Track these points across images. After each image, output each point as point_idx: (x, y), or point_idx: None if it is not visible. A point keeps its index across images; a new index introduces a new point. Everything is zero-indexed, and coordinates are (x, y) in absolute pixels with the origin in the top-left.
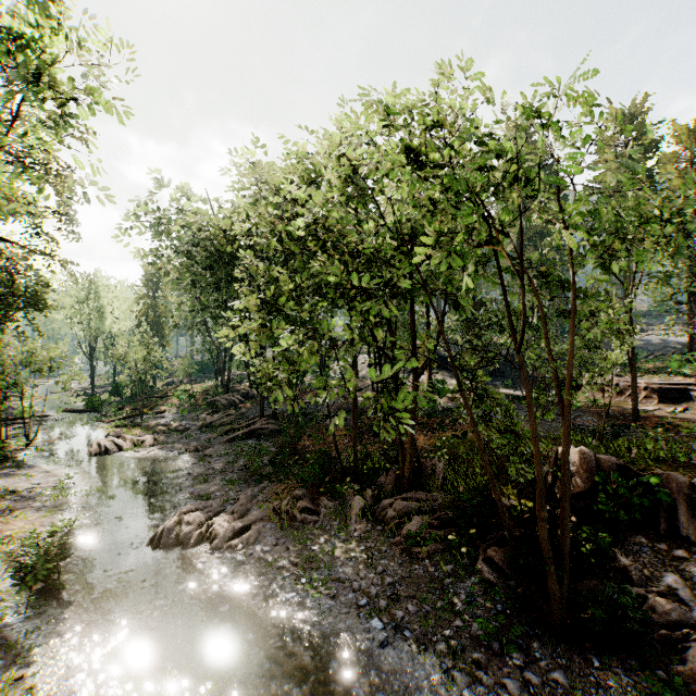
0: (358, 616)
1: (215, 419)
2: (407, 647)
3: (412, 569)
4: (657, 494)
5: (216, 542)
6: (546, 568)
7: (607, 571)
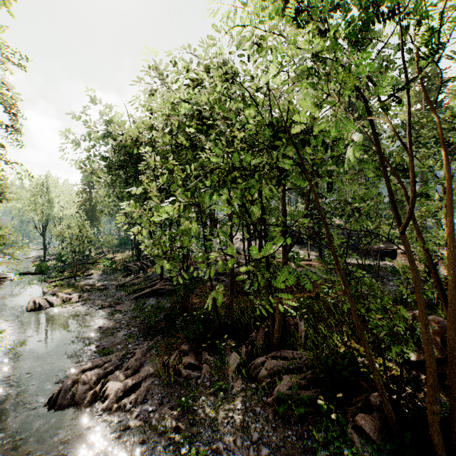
0: None
1: (128, 280)
2: None
3: (286, 435)
4: None
5: (107, 402)
6: None
7: None
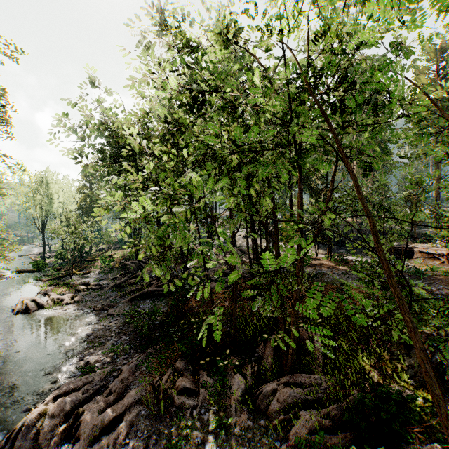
0: None
1: (124, 280)
2: None
3: None
4: None
5: (77, 445)
6: None
7: None
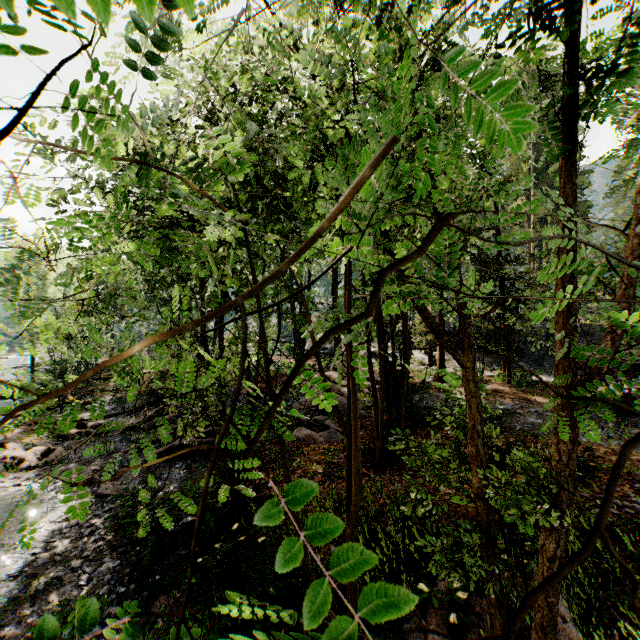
0: None
1: (147, 417)
2: None
3: None
4: None
5: None
6: None
7: None
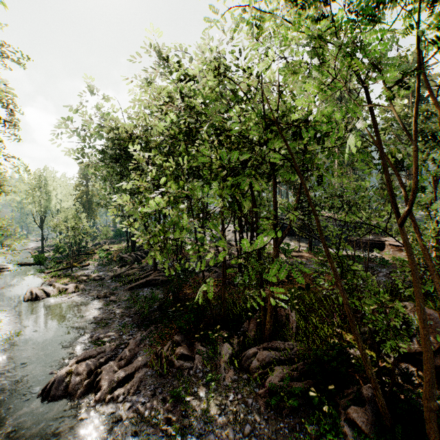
0: None
1: (123, 271)
2: None
3: (278, 427)
4: None
5: (100, 394)
6: None
7: None
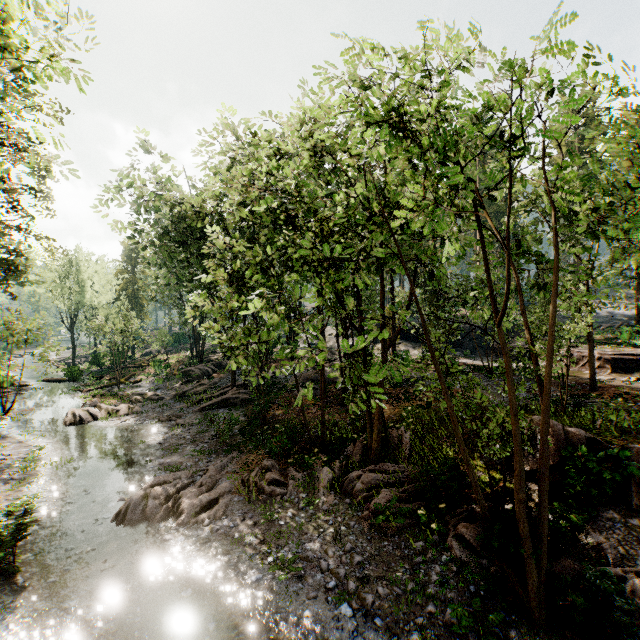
0: (326, 600)
1: (189, 388)
2: (378, 637)
3: (381, 546)
4: (632, 470)
5: (183, 517)
6: (524, 552)
7: (580, 549)
